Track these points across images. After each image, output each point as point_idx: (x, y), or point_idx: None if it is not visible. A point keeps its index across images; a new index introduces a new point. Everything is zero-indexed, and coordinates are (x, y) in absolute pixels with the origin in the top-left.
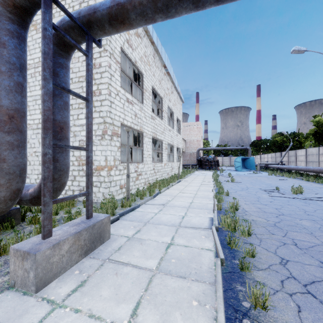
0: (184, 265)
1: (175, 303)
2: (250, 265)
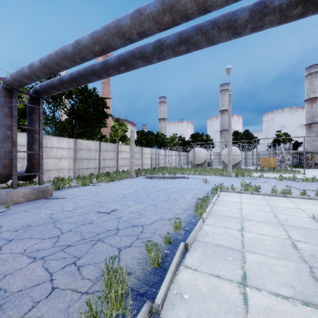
0: (217, 253)
1: (221, 235)
2: (158, 247)
